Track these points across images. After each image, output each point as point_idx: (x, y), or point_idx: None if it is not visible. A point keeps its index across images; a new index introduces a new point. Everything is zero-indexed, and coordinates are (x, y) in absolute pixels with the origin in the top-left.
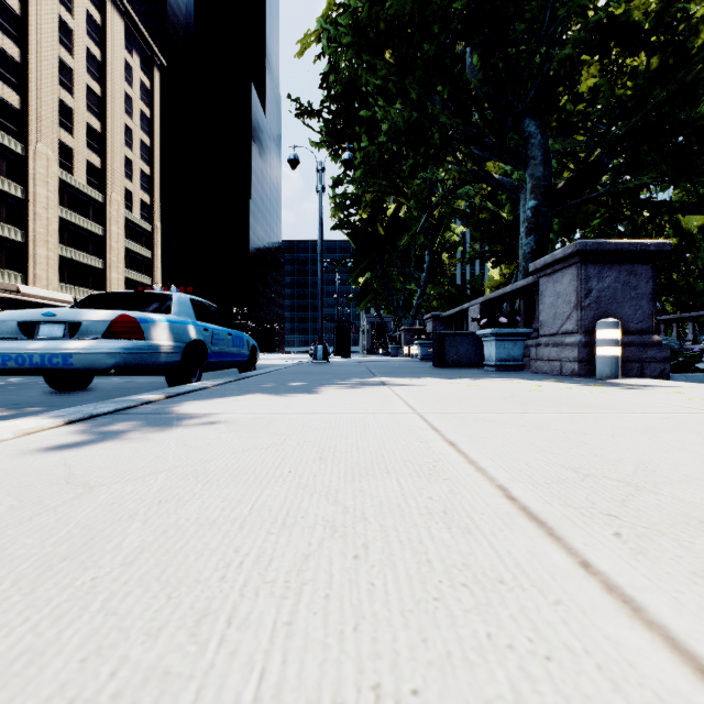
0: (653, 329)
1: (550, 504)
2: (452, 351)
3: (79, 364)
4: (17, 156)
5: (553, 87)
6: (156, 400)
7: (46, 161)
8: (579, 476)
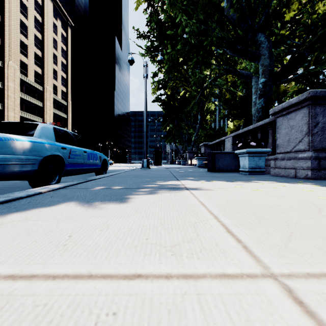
0: None
1: None
2: (219, 162)
3: None
4: None
5: (271, 20)
6: None
7: (14, 70)
8: None
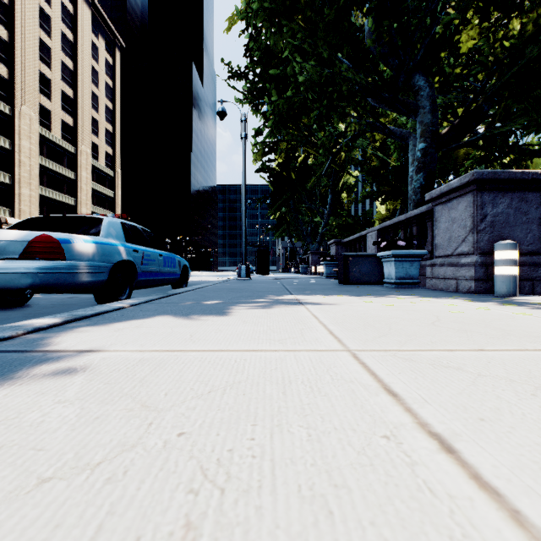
0: None
1: None
2: (355, 270)
3: None
4: (5, 116)
5: (437, 51)
6: (49, 327)
7: (29, 120)
8: None
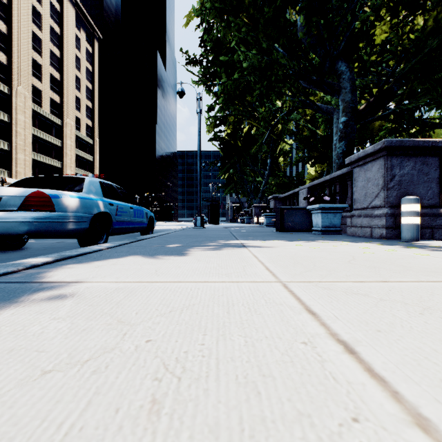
0: (440, 204)
1: None
2: (289, 220)
3: None
4: (4, 95)
5: (356, 42)
6: (43, 264)
7: (24, 98)
8: None
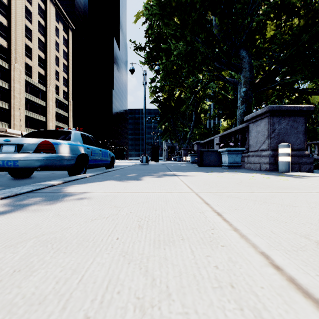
0: (305, 148)
1: (309, 274)
2: (207, 159)
3: (22, 165)
4: (5, 69)
5: (253, 35)
6: (57, 184)
7: (19, 72)
8: (312, 243)
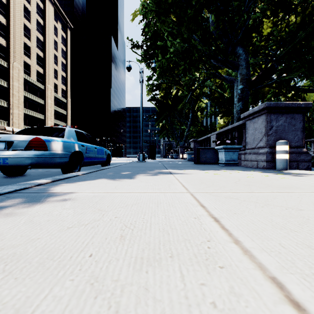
0: (303, 145)
1: None
2: (203, 156)
3: (12, 163)
4: (4, 68)
5: (250, 33)
6: (45, 183)
7: (18, 70)
8: None
